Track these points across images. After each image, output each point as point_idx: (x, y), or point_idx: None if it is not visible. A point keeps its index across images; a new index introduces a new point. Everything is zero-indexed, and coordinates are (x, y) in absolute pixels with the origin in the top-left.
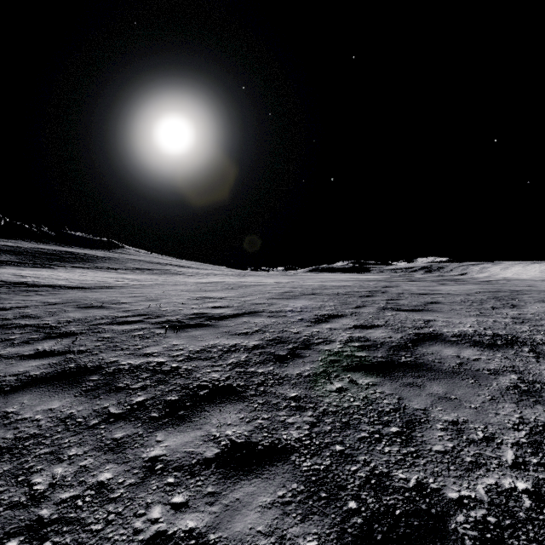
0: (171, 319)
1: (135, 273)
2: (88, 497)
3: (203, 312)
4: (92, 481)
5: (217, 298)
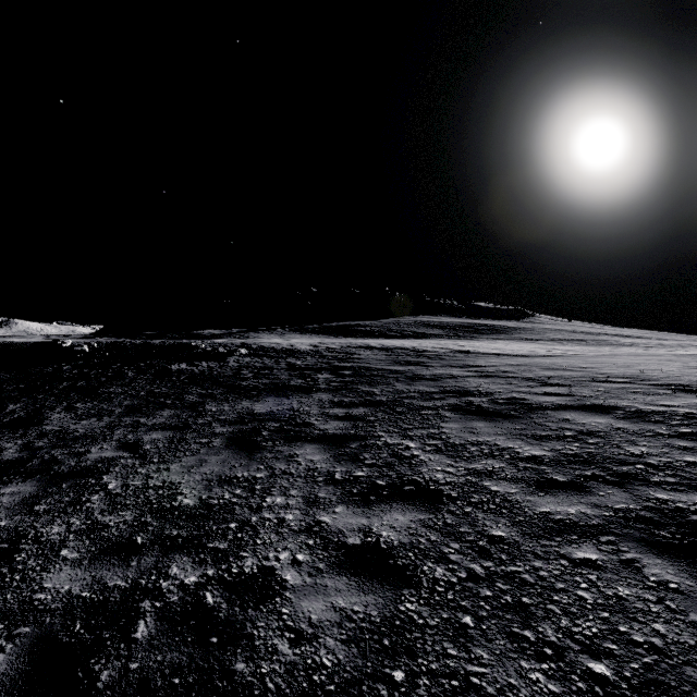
0: (671, 383)
1: (562, 344)
2: (683, 464)
3: None
4: (678, 459)
5: None
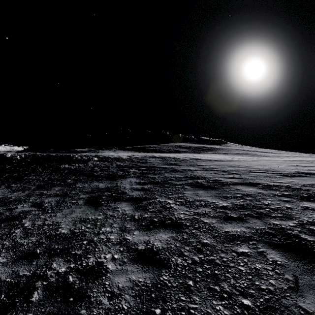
0: (281, 173)
1: (238, 156)
2: (285, 208)
3: (301, 171)
4: (283, 206)
5: (307, 166)
